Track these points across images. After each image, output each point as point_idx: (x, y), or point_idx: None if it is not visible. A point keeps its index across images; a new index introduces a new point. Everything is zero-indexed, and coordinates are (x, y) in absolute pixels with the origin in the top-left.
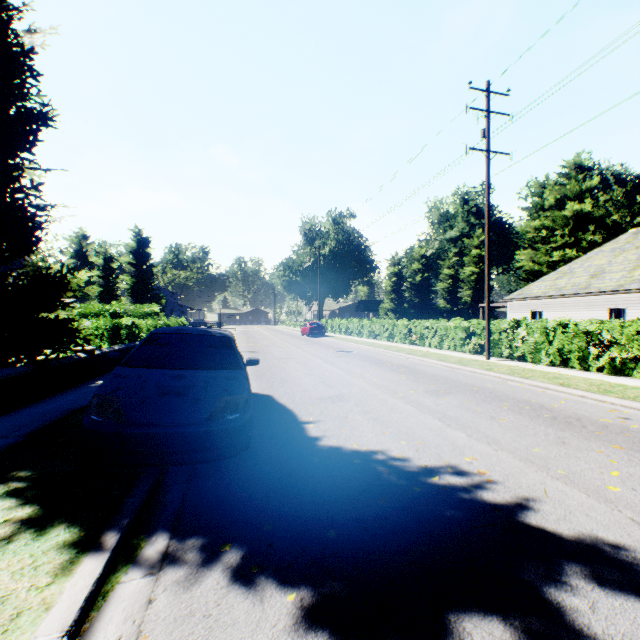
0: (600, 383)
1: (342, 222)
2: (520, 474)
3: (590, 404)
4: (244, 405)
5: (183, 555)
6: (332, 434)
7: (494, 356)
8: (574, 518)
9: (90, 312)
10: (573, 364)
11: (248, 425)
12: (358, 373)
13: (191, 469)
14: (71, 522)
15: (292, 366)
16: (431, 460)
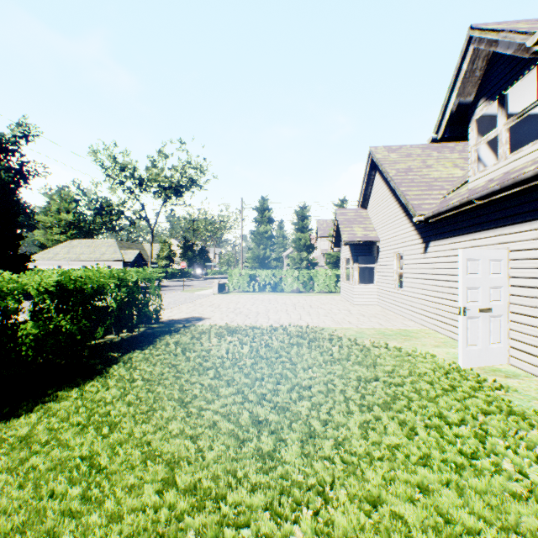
0: None
1: None
2: None
3: None
4: None
5: None
6: None
7: None
8: None
9: None
10: None
11: None
12: None
13: None
14: None
15: None
16: None
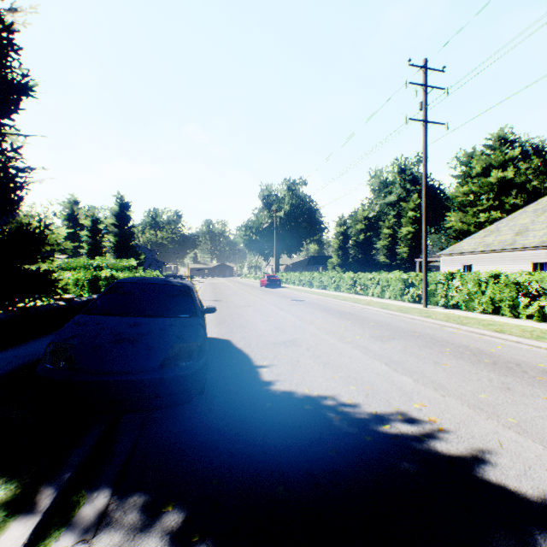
0: (532, 329)
1: (295, 189)
2: (471, 422)
3: (526, 349)
4: (198, 352)
5: (122, 516)
6: (284, 378)
7: (431, 304)
8: (535, 474)
9: (76, 266)
10: (504, 312)
11: (202, 371)
12: (309, 320)
13: (146, 414)
14: (10, 477)
15: (250, 313)
16: (381, 406)
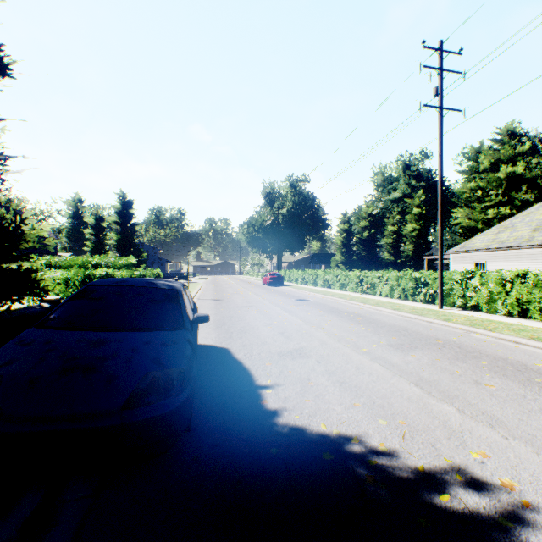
0: None
1: (298, 186)
2: None
3: None
4: (180, 381)
5: None
6: (293, 406)
7: (446, 305)
8: None
9: (75, 264)
10: (532, 315)
11: (184, 408)
12: (316, 323)
13: None
14: None
15: (252, 315)
16: (426, 456)
